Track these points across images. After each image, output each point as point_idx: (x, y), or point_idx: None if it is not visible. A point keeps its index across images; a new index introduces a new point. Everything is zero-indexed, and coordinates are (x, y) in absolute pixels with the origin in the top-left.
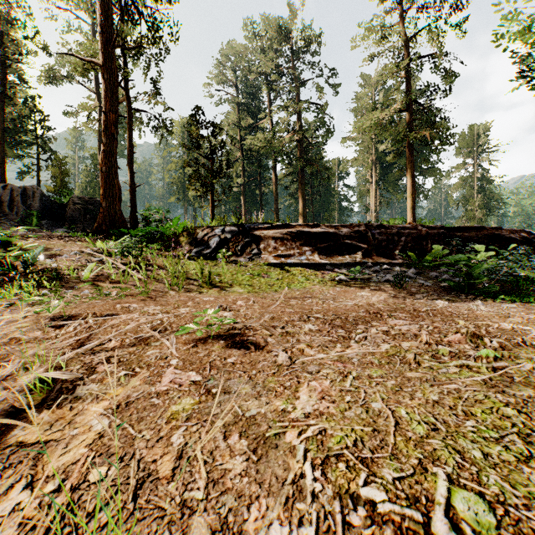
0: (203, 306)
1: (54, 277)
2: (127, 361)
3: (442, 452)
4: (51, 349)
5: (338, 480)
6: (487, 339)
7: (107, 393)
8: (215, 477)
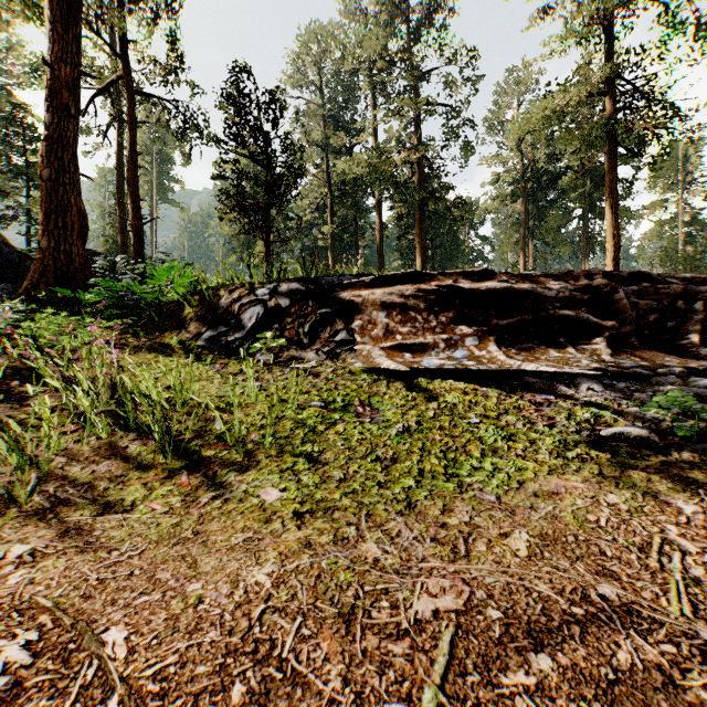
0: None
1: None
2: None
3: None
4: None
5: None
6: None
7: None
8: None
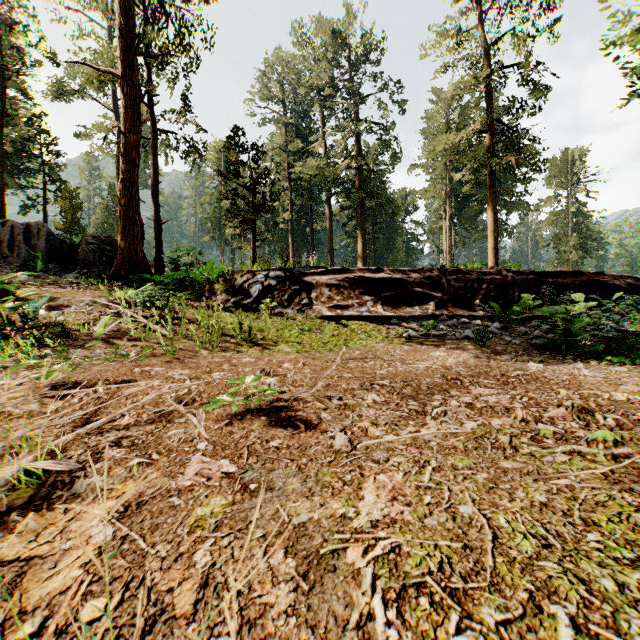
0: (241, 369)
1: (60, 334)
2: (143, 444)
3: (560, 581)
4: (48, 427)
5: (421, 623)
6: (600, 415)
7: (114, 489)
8: (251, 616)
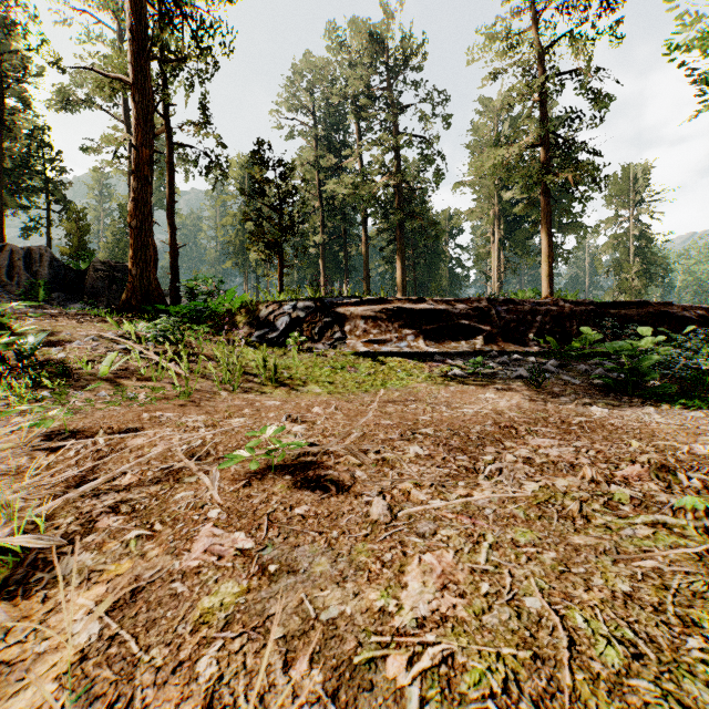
0: (265, 415)
1: (60, 373)
2: (144, 510)
3: None
4: (36, 488)
5: None
6: (682, 475)
7: (105, 570)
8: None
